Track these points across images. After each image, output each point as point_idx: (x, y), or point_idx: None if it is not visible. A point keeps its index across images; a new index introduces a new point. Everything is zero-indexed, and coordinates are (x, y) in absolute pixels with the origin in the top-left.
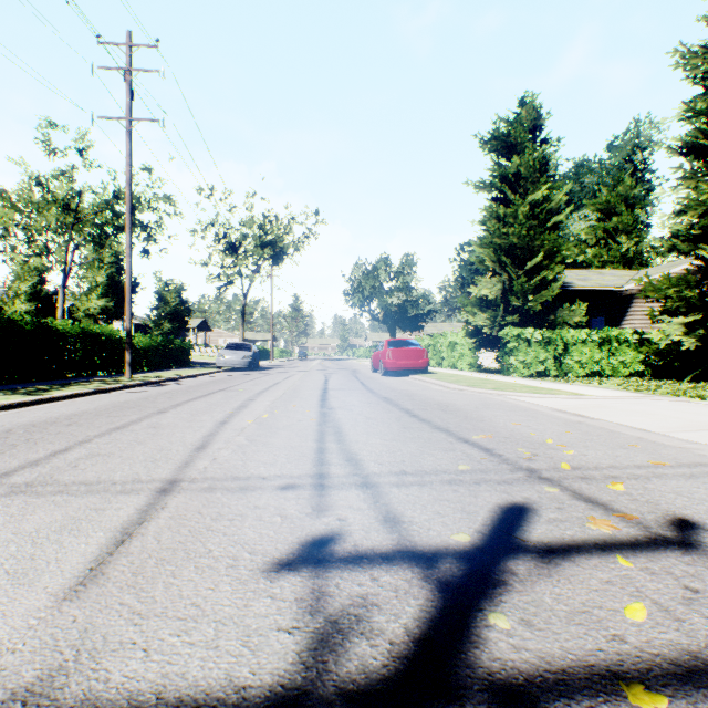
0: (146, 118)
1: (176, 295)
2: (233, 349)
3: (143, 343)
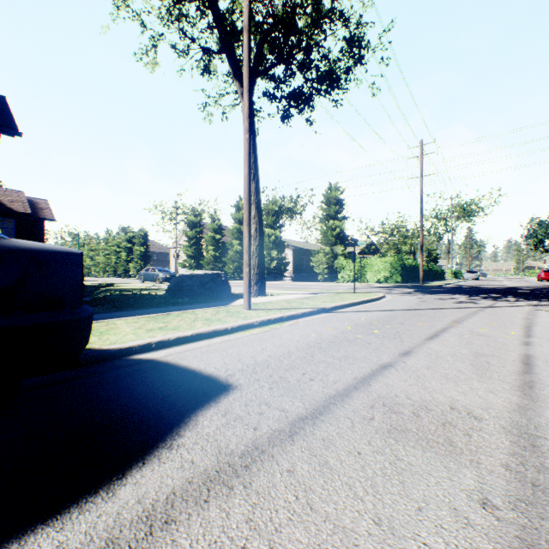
0: (456, 216)
1: (434, 252)
2: (469, 272)
3: (438, 271)
